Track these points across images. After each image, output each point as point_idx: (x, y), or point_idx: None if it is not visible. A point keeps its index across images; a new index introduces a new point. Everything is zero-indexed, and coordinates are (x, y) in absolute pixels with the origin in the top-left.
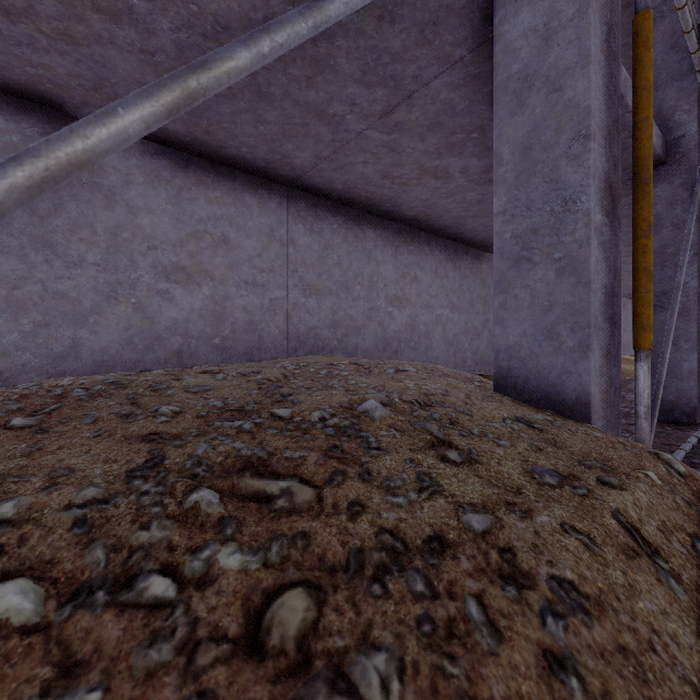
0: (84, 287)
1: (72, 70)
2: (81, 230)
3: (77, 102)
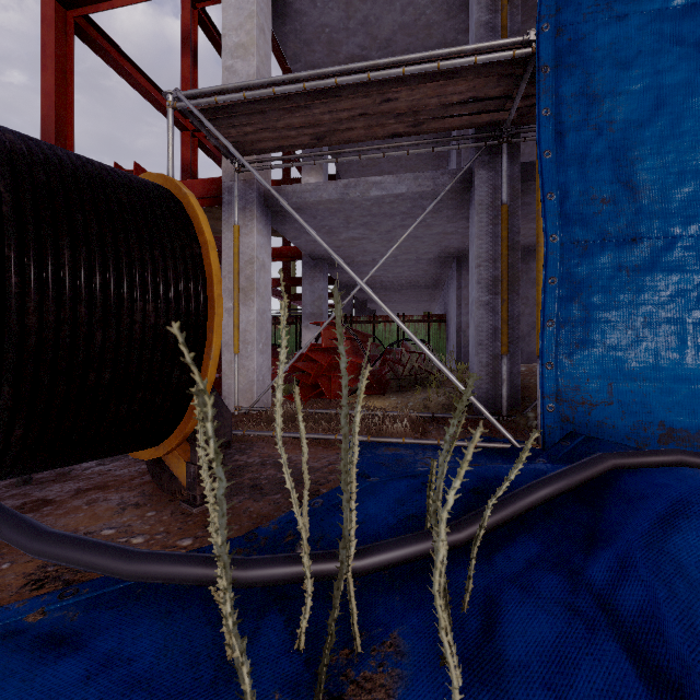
0: (524, 324)
1: (528, 241)
2: (522, 300)
3: (524, 247)
